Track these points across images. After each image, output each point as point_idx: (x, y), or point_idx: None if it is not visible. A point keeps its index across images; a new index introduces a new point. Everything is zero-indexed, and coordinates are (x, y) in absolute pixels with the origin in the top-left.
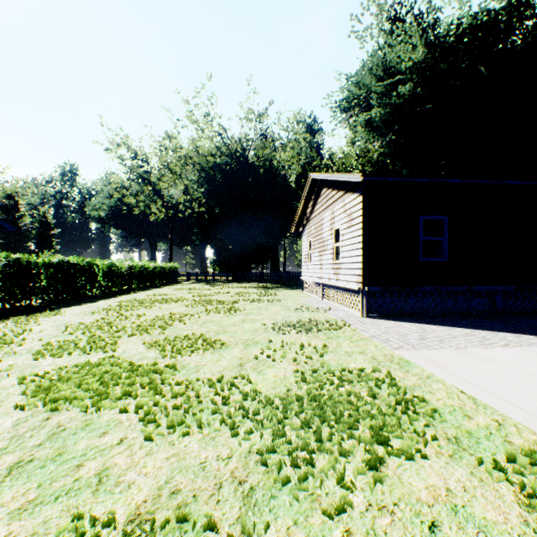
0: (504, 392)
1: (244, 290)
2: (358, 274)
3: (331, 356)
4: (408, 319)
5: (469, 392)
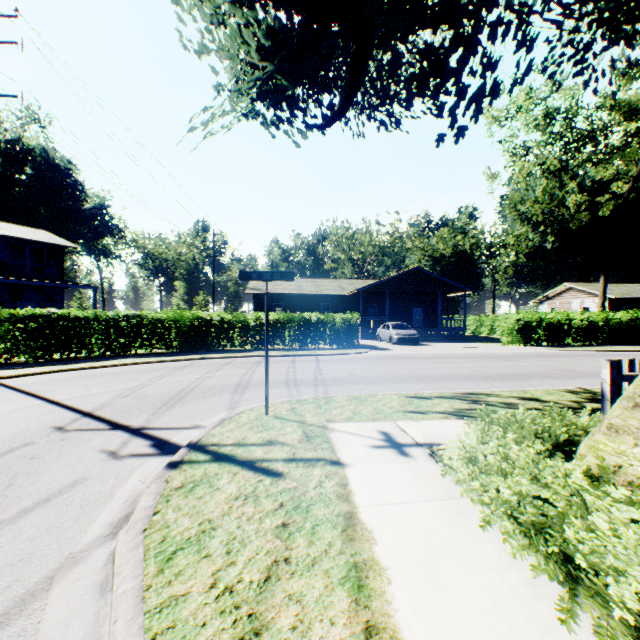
0: None
1: None
2: None
3: None
4: None
5: None
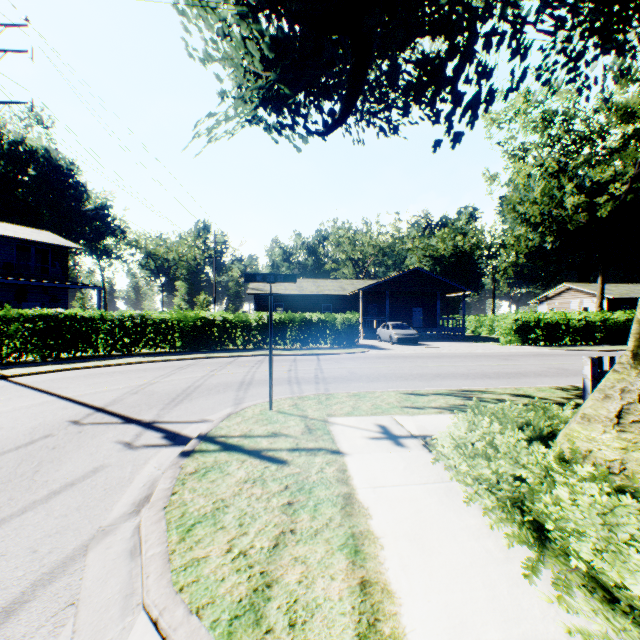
0: None
1: None
2: None
3: None
4: None
5: None
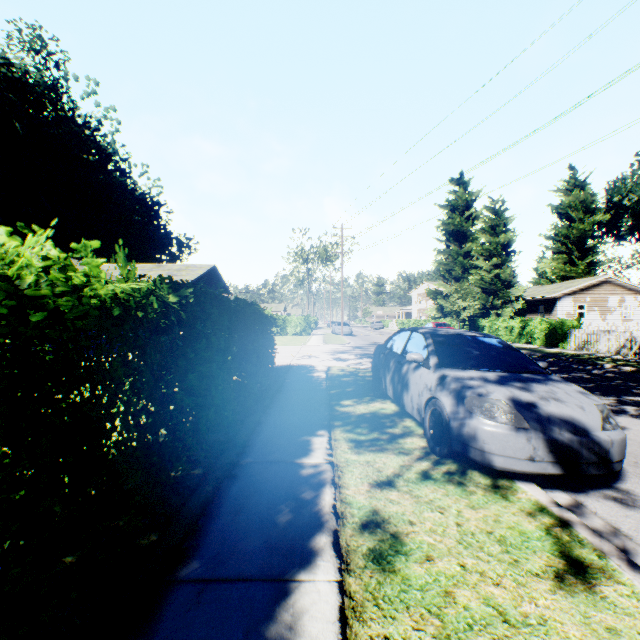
0: None
1: None
2: None
3: None
4: None
5: None
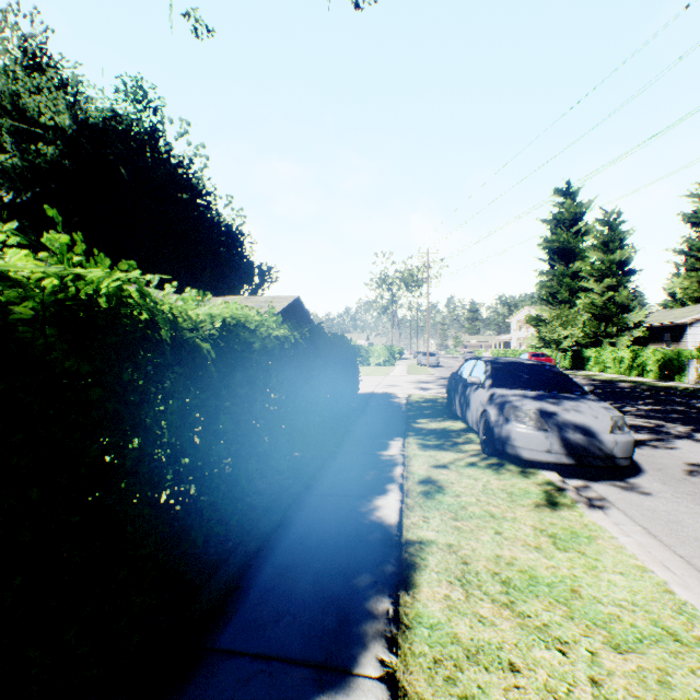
0: None
1: None
2: None
3: None
4: None
5: None
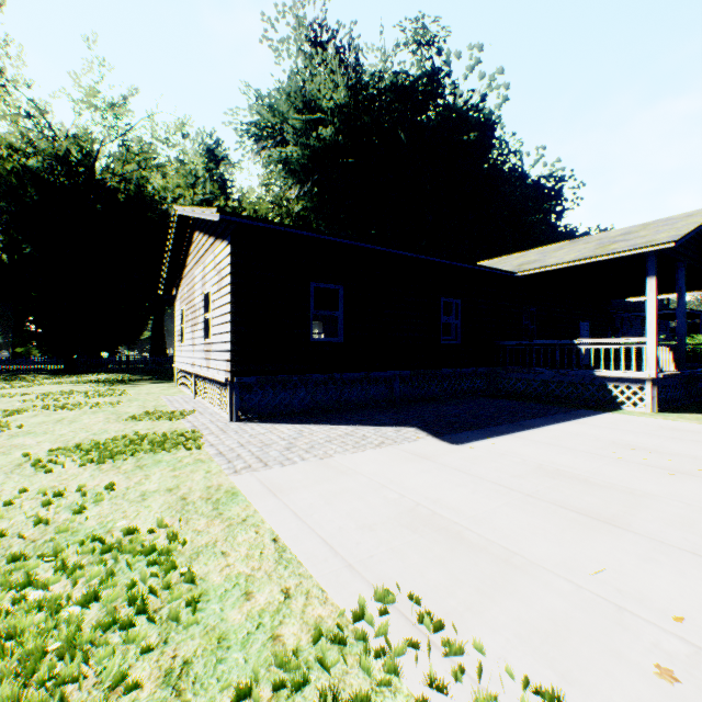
0: (334, 524)
1: (69, 388)
2: (228, 359)
3: (105, 507)
4: (293, 418)
5: (286, 537)
